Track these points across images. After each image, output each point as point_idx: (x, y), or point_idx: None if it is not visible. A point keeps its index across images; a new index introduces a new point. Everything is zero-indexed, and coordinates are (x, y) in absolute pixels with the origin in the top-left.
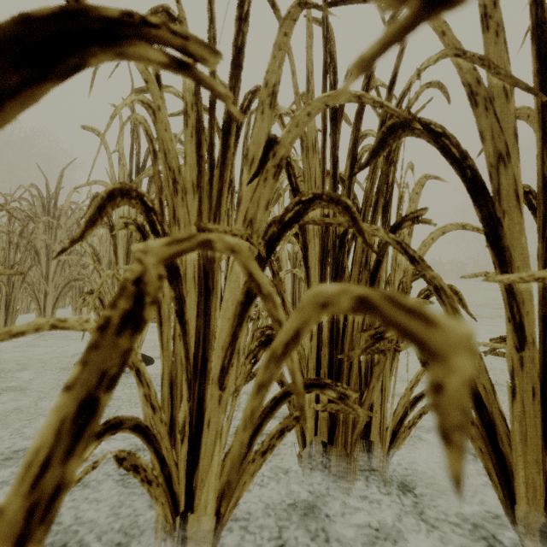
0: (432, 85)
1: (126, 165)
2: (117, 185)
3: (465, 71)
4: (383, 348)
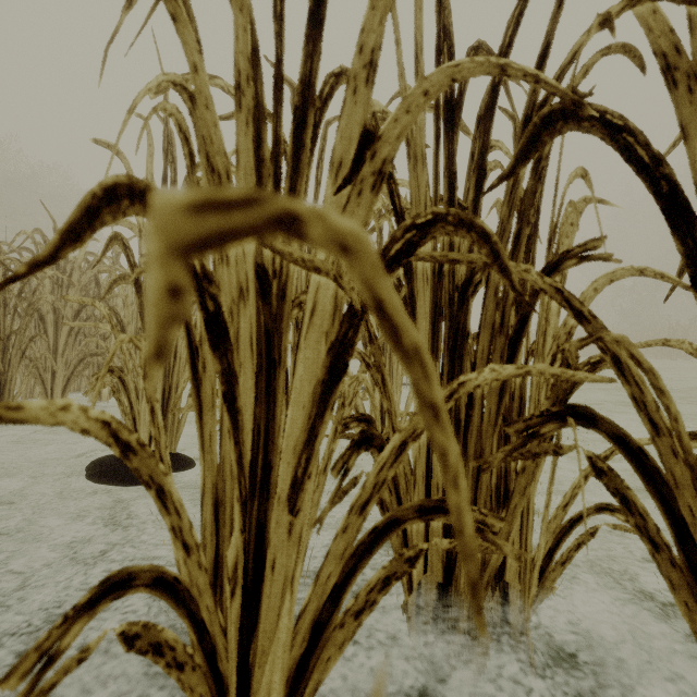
0: (613, 49)
1: None
2: (122, 180)
3: (657, 34)
4: (537, 450)
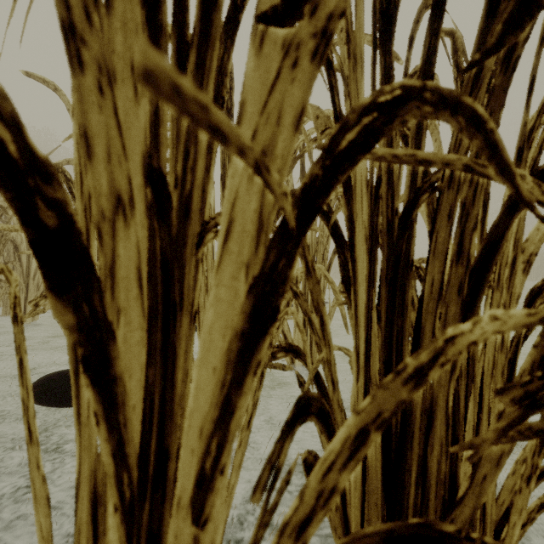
0: None
1: None
2: None
3: None
4: (538, 424)
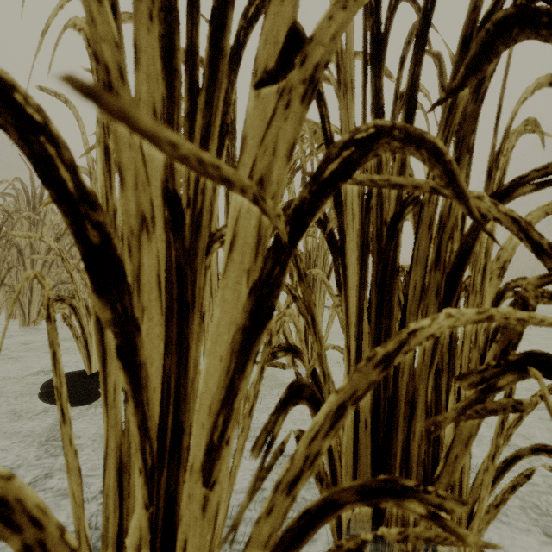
0: None
1: None
2: None
3: None
4: (493, 405)
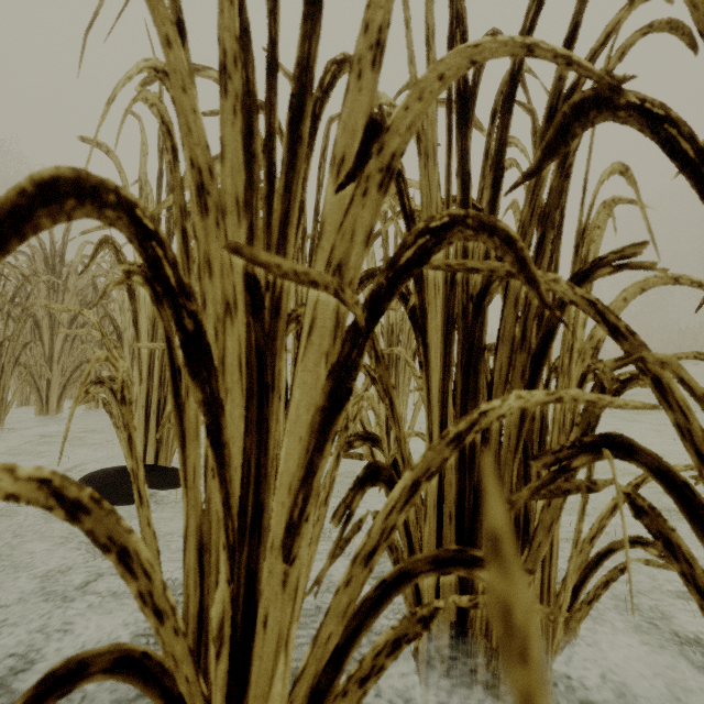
0: (656, 27)
1: (152, 200)
2: (66, 173)
3: (702, 11)
4: (567, 486)
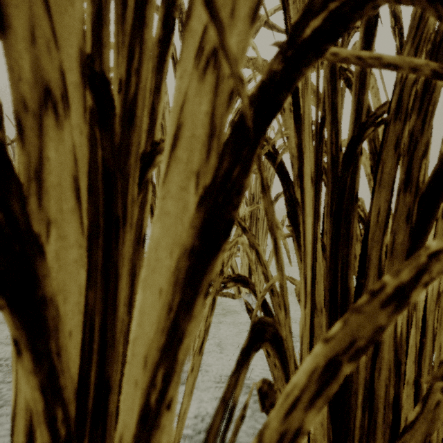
0: None
1: None
2: None
3: None
4: None
